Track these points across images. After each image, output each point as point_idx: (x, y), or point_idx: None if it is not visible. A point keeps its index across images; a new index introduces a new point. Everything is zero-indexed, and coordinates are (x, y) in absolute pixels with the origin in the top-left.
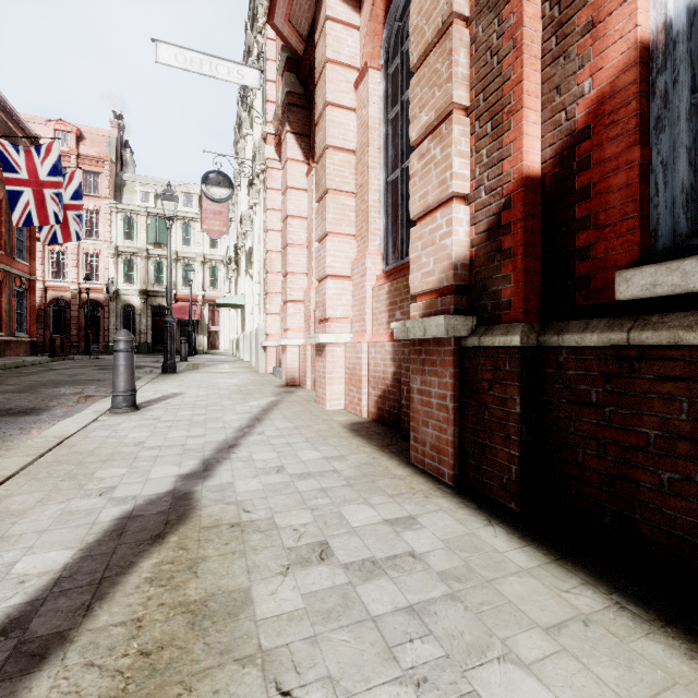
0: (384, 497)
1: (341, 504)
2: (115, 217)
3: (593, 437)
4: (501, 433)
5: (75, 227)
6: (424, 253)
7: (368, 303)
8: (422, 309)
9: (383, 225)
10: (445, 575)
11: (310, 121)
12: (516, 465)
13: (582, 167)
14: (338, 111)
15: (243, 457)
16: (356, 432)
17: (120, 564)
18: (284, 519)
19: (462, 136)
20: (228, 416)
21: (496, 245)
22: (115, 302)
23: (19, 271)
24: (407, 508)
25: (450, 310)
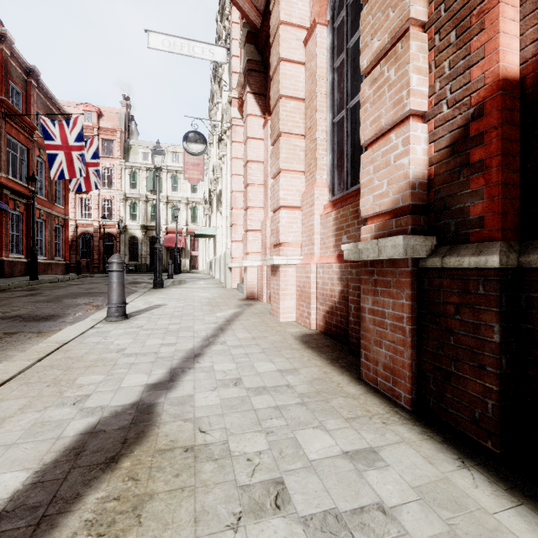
0: (340, 421)
1: (296, 427)
2: (124, 172)
3: None
4: (471, 362)
5: (94, 179)
6: (377, 176)
7: (316, 229)
8: (374, 230)
9: (329, 160)
10: None
11: (266, 83)
12: (493, 400)
13: None
14: (290, 65)
15: (206, 367)
16: (306, 344)
17: (66, 496)
18: (238, 444)
19: (420, 52)
20: (197, 325)
21: (462, 160)
22: (124, 235)
23: (57, 212)
24: (366, 437)
25: (407, 230)
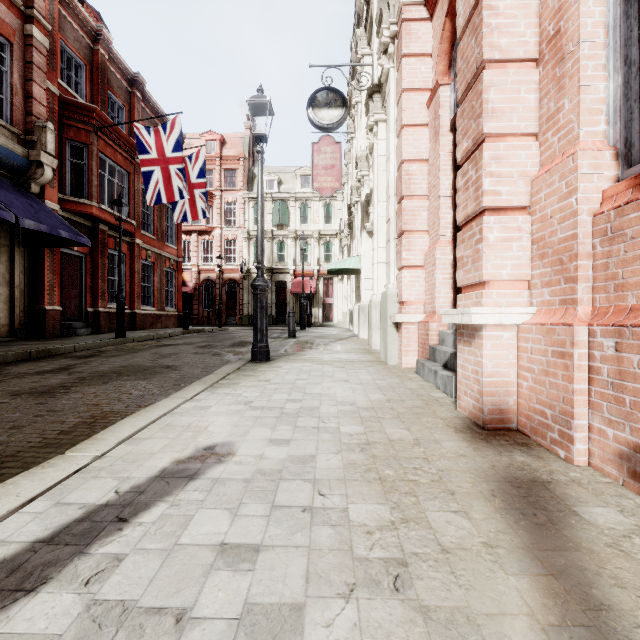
0: None
1: None
2: (247, 206)
3: None
4: None
5: (200, 204)
6: None
7: None
8: None
9: None
10: None
11: None
12: None
13: None
14: None
15: None
16: None
17: None
18: None
19: None
20: None
21: None
22: (247, 280)
23: (168, 253)
24: None
25: None
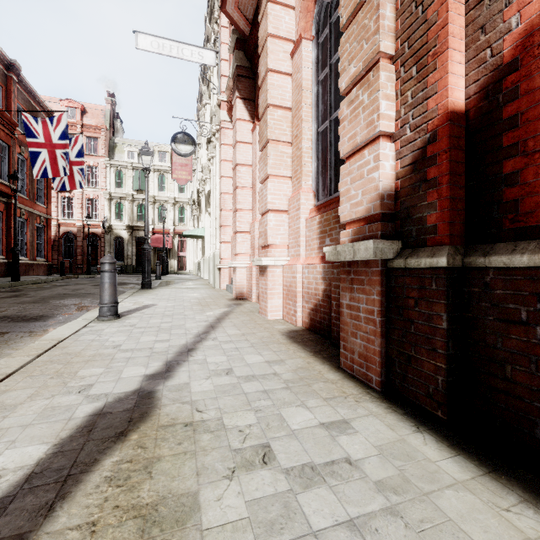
0: (319, 400)
1: (282, 406)
2: (109, 171)
3: (523, 354)
4: (427, 346)
5: (79, 178)
6: (353, 186)
7: (302, 232)
8: (351, 235)
9: (314, 167)
10: (382, 485)
11: (254, 88)
12: (442, 376)
13: (509, 98)
14: (277, 76)
15: (199, 360)
16: (292, 339)
17: (85, 461)
18: (231, 420)
19: (388, 81)
20: (189, 323)
21: (421, 176)
22: (109, 235)
23: (39, 211)
24: (340, 412)
25: (378, 235)
